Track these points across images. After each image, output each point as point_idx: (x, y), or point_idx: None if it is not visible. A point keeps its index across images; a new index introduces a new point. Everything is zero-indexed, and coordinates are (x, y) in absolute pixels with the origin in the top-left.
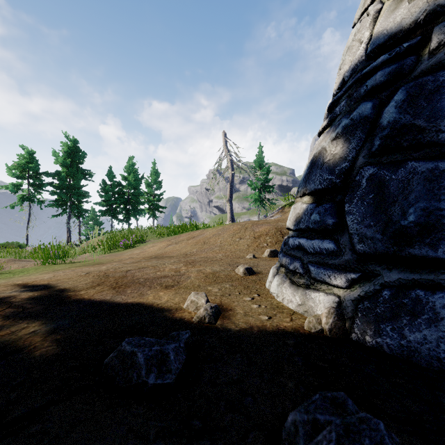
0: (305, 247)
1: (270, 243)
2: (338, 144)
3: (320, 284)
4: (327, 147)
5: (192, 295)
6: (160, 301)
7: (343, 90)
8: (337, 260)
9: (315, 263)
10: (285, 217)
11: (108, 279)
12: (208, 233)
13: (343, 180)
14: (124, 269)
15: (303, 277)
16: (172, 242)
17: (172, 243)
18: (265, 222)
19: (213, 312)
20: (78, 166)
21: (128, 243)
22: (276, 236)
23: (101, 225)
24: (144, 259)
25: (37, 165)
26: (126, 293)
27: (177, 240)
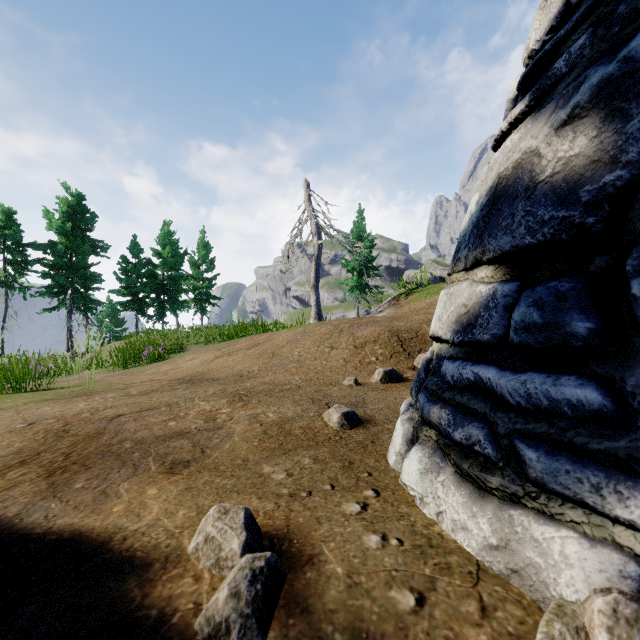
0: (498, 391)
1: (382, 355)
2: (580, 131)
3: (561, 503)
4: (541, 148)
5: (211, 517)
6: (138, 523)
7: (575, 17)
8: (623, 442)
9: (537, 438)
10: (402, 312)
11: (58, 441)
12: (281, 339)
13: (608, 217)
14: (110, 412)
15: (499, 469)
16: (224, 352)
17: (222, 354)
18: (372, 320)
19: (256, 598)
20: (85, 234)
21: (155, 353)
22: (391, 345)
23: (122, 324)
24: (170, 383)
25: (19, 232)
26: (70, 490)
27: (231, 350)
